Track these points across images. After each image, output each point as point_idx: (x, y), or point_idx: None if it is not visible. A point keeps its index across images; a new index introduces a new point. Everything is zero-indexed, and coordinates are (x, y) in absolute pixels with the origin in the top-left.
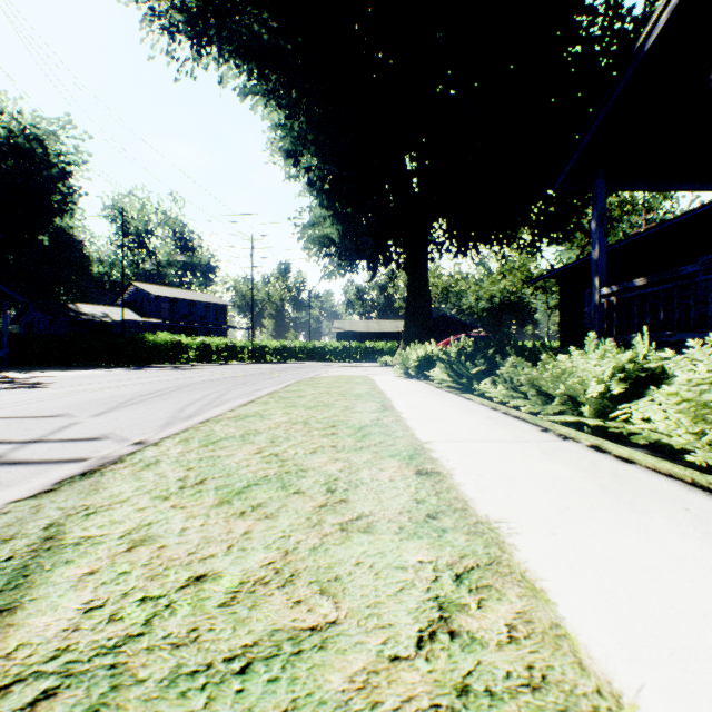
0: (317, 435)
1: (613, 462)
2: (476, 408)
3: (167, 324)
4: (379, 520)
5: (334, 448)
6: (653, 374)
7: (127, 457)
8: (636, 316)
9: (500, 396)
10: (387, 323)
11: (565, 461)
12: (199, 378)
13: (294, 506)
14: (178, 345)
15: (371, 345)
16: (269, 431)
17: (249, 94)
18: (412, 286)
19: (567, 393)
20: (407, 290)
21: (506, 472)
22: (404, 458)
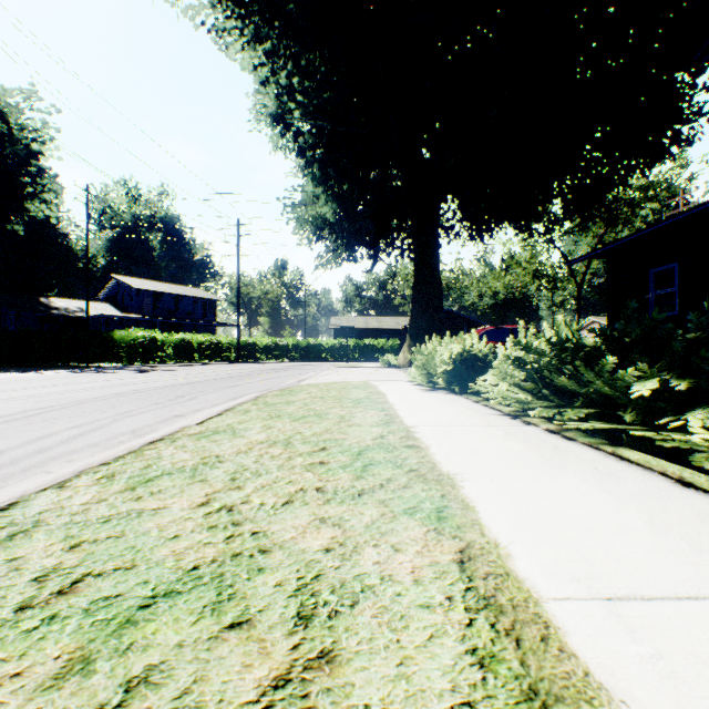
0: None
1: None
2: None
3: (148, 319)
4: None
5: None
6: None
7: None
8: None
9: None
10: (387, 319)
11: None
12: (127, 387)
13: None
14: (151, 342)
15: (370, 343)
16: None
17: (222, 30)
18: (420, 272)
19: None
20: (414, 278)
21: None
22: None
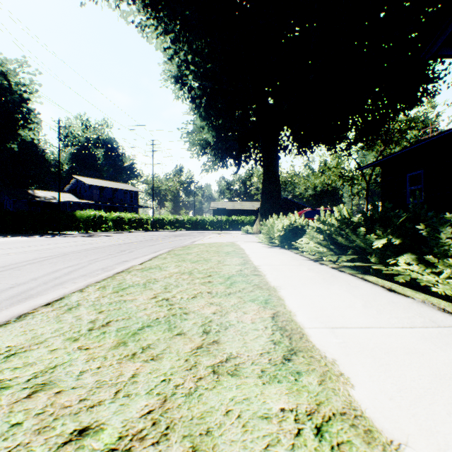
0: None
1: None
2: None
3: (96, 204)
4: None
5: None
6: None
7: None
8: None
9: None
10: (247, 204)
11: None
12: (90, 245)
13: None
14: (99, 218)
15: (236, 218)
16: None
17: (144, 26)
18: (266, 175)
19: None
20: (263, 178)
21: None
22: None
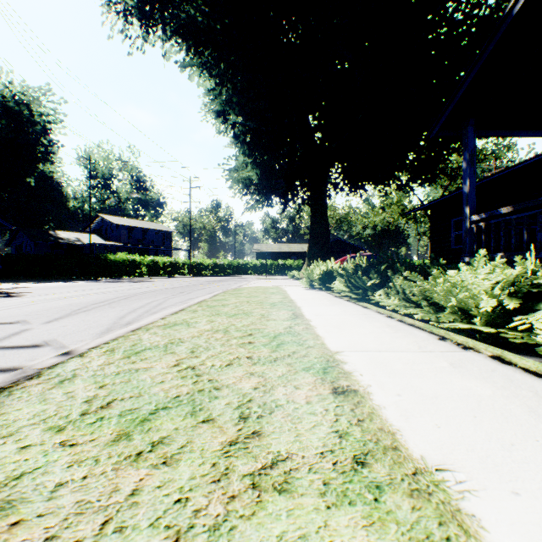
0: (235, 344)
1: (525, 376)
2: (374, 316)
3: (125, 246)
4: (299, 467)
5: (249, 360)
6: (541, 288)
7: (46, 371)
8: (502, 238)
9: (392, 305)
10: (295, 245)
11: (477, 375)
12: (146, 289)
13: (200, 443)
14: (133, 262)
15: (282, 262)
16: (192, 339)
17: (187, 65)
18: (314, 216)
19: (459, 304)
20: (311, 220)
21: (424, 390)
22: (318, 372)
